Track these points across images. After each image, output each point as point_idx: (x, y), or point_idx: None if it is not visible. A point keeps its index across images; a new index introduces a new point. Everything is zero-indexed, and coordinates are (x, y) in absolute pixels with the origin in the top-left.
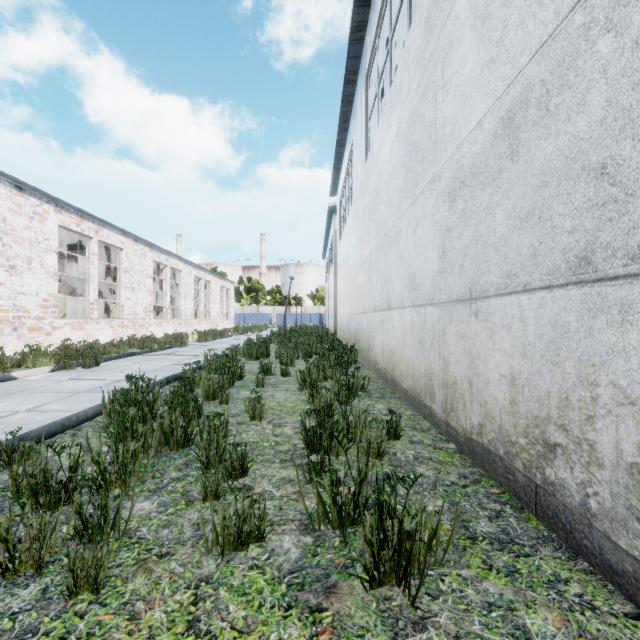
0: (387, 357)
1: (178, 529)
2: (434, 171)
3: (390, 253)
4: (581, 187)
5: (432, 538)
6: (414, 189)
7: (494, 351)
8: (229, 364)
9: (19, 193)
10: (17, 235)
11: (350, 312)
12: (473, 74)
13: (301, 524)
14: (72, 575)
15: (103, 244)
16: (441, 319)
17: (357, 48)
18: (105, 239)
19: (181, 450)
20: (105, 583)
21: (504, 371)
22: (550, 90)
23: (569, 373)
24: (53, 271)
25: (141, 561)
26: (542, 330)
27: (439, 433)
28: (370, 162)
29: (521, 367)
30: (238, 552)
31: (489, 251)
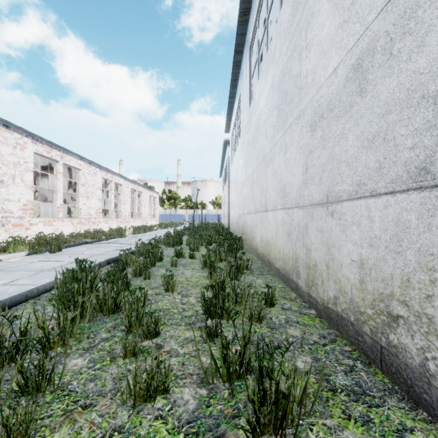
0: (264, 245)
1: (101, 382)
2: (299, 110)
3: (267, 171)
4: (421, 112)
5: (302, 393)
6: (284, 124)
7: (346, 242)
8: (152, 250)
9: (6, 129)
10: (4, 159)
11: (238, 213)
12: (329, 34)
13: (198, 379)
14: (5, 429)
15: (67, 166)
16: (304, 218)
17: (243, 27)
18: (68, 162)
19: (112, 315)
20: (36, 433)
21: (354, 257)
22: (393, 38)
23: (410, 260)
24: (30, 184)
25: (68, 412)
26: (386, 226)
27: (303, 302)
28: (252, 107)
29: (368, 254)
30: (147, 403)
31: (342, 166)
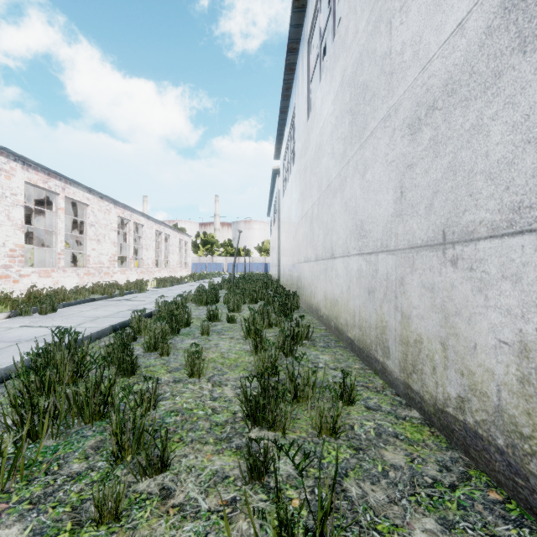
0: (330, 305)
1: None
2: (388, 106)
3: (333, 203)
4: None
5: None
6: (362, 132)
7: (486, 309)
8: (177, 311)
9: None
10: None
11: (292, 261)
12: None
13: None
14: None
15: (71, 201)
16: (398, 267)
17: (299, 16)
18: (71, 196)
19: (99, 423)
20: None
21: (506, 336)
22: None
23: None
24: (20, 224)
25: None
26: None
27: (396, 394)
28: (312, 120)
29: None
30: None
31: (477, 181)
